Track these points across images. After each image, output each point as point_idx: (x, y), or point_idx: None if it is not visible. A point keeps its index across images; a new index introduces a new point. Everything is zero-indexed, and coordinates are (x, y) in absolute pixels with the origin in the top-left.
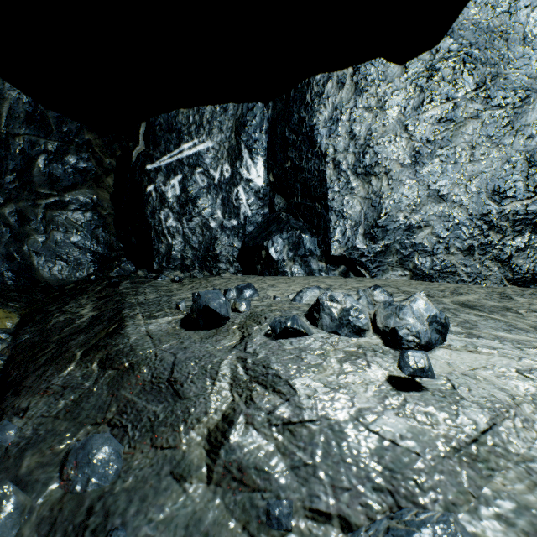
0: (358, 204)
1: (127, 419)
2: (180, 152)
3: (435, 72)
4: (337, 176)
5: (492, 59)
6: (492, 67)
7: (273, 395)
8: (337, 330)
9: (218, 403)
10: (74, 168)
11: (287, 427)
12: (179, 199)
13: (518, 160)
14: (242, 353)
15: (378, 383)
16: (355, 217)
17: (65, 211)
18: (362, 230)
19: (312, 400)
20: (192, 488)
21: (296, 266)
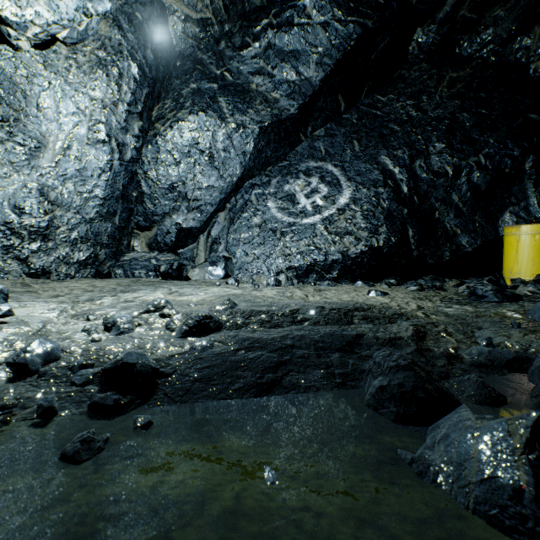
0: None
1: None
2: None
3: None
4: None
5: (16, 106)
6: (16, 112)
7: None
8: None
9: None
10: None
11: None
12: None
13: (34, 188)
14: None
15: None
16: None
17: None
18: None
19: None
20: None
21: None
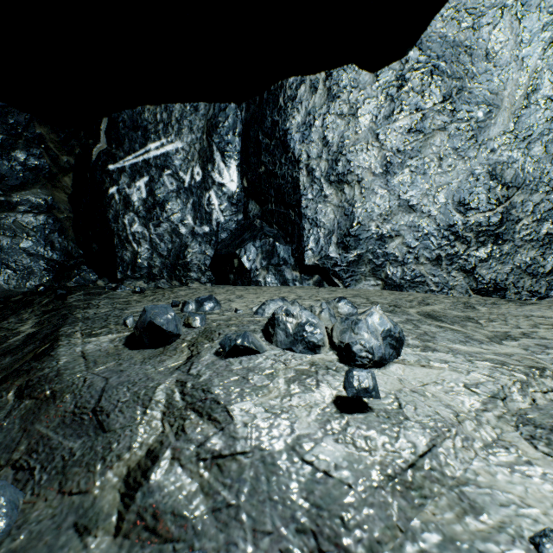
0: (332, 212)
1: (37, 460)
2: (147, 152)
3: (404, 82)
4: (311, 183)
5: (458, 73)
6: (458, 81)
7: (207, 424)
8: (292, 346)
9: (146, 435)
10: (23, 165)
11: (216, 461)
12: (146, 202)
13: (481, 173)
14: (183, 375)
15: (323, 405)
16: (328, 226)
17: (13, 213)
18: (336, 239)
19: (248, 428)
20: (95, 543)
21: (270, 275)
